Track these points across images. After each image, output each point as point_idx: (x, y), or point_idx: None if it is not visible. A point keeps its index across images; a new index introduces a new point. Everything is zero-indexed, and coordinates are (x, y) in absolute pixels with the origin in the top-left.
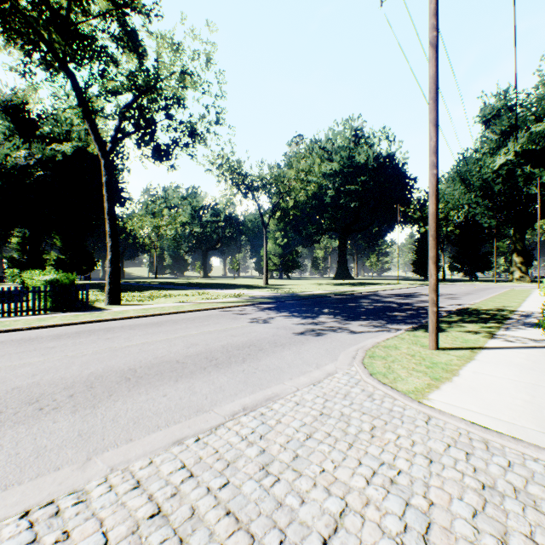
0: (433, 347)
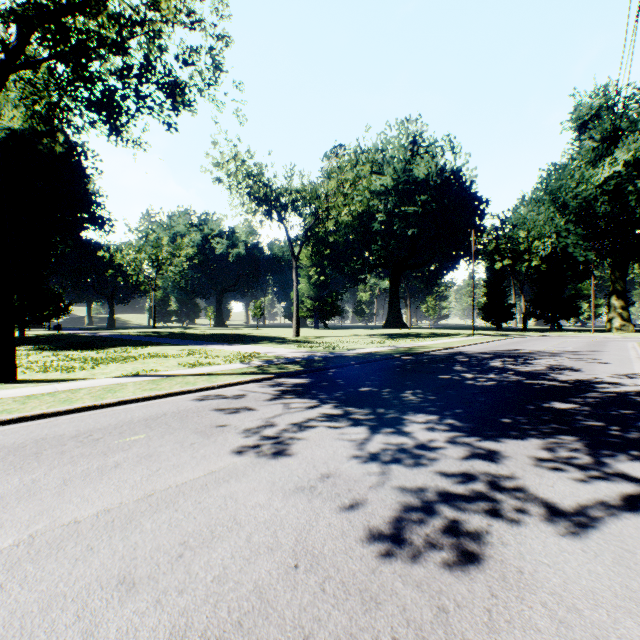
0: None
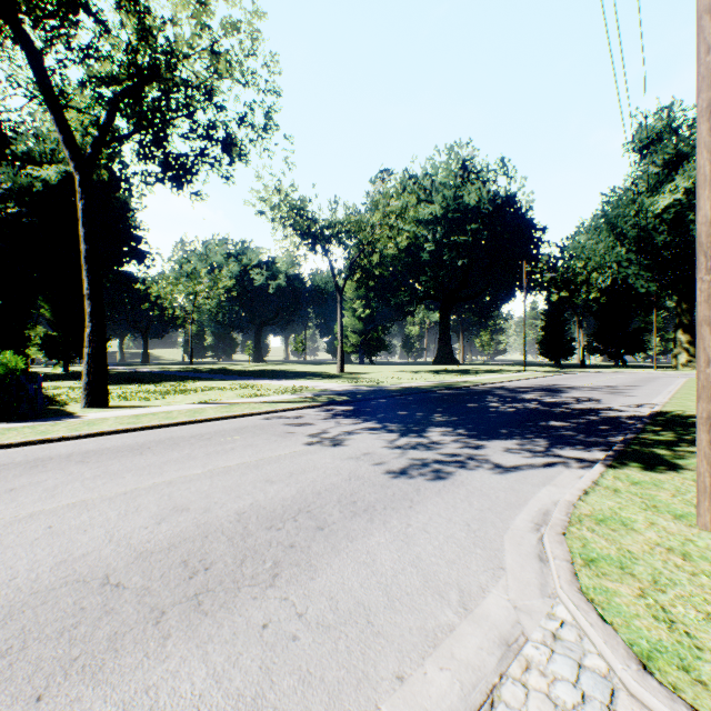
0: None
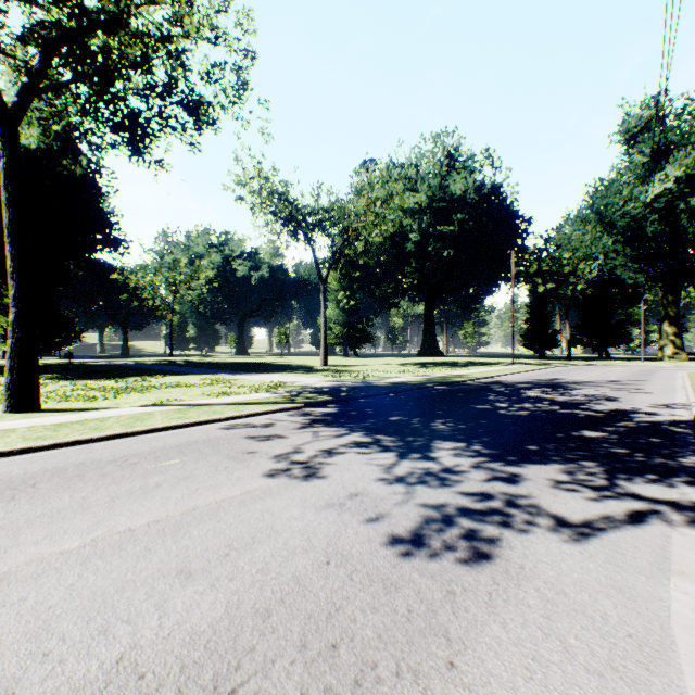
0: None
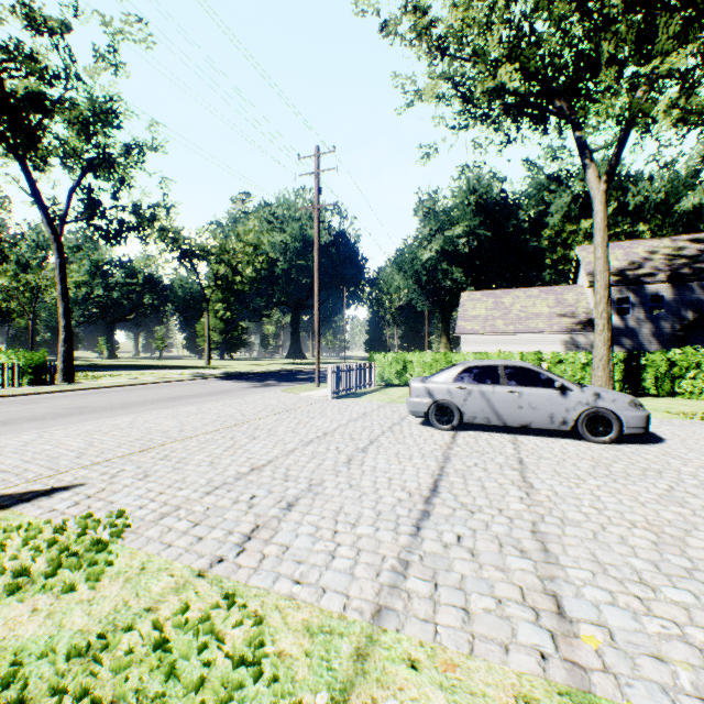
0: (317, 385)
